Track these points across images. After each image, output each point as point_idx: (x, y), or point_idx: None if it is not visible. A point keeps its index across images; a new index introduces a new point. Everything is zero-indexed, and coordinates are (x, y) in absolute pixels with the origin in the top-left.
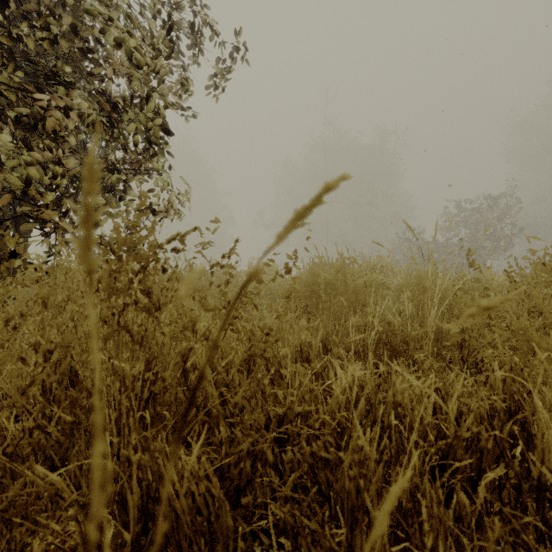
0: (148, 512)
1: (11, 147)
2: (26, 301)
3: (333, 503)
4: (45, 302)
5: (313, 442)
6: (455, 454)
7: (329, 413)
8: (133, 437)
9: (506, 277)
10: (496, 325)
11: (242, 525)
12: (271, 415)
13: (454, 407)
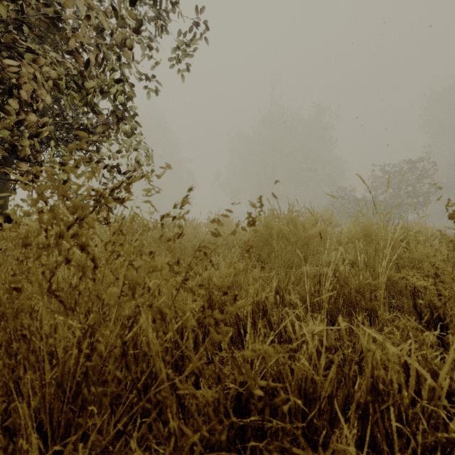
0: None
1: None
2: None
3: None
4: None
5: None
6: None
7: (295, 383)
8: None
9: None
10: None
11: None
12: (230, 413)
13: (445, 382)
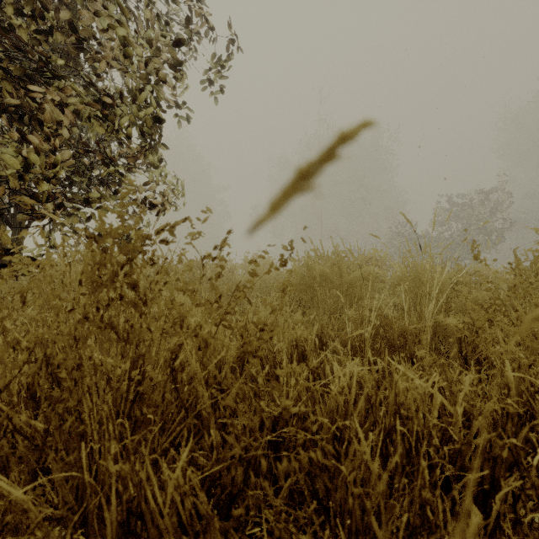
0: (129, 529)
1: (5, 139)
2: (12, 295)
3: (332, 514)
4: (24, 296)
5: (311, 451)
6: (464, 460)
7: (327, 413)
8: (112, 446)
9: (511, 270)
10: (502, 320)
11: (234, 537)
12: (265, 419)
13: (461, 408)
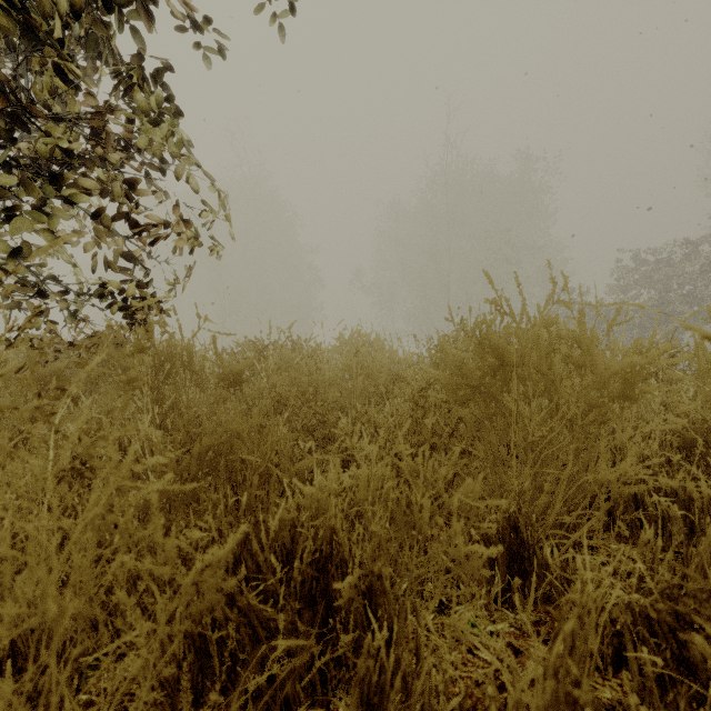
0: None
1: None
2: None
3: None
4: None
5: None
6: None
7: None
8: None
9: None
10: None
11: None
12: None
13: None
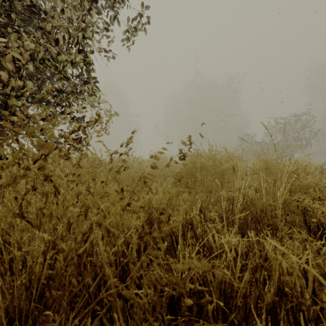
0: None
1: None
2: None
3: None
4: None
5: None
6: None
7: (216, 285)
8: None
9: None
10: None
11: None
12: (164, 318)
13: None
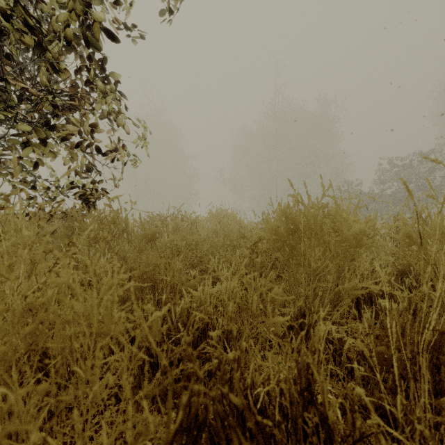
0: None
1: None
2: None
3: None
4: None
5: None
6: None
7: None
8: None
9: None
10: None
11: None
12: None
13: None
